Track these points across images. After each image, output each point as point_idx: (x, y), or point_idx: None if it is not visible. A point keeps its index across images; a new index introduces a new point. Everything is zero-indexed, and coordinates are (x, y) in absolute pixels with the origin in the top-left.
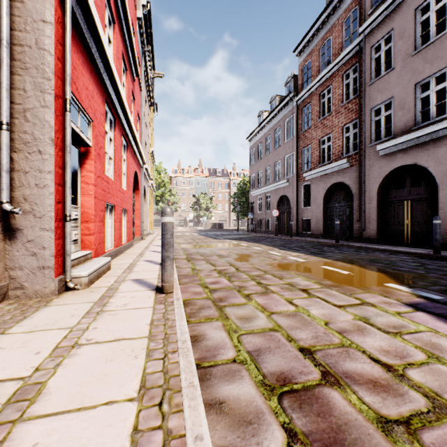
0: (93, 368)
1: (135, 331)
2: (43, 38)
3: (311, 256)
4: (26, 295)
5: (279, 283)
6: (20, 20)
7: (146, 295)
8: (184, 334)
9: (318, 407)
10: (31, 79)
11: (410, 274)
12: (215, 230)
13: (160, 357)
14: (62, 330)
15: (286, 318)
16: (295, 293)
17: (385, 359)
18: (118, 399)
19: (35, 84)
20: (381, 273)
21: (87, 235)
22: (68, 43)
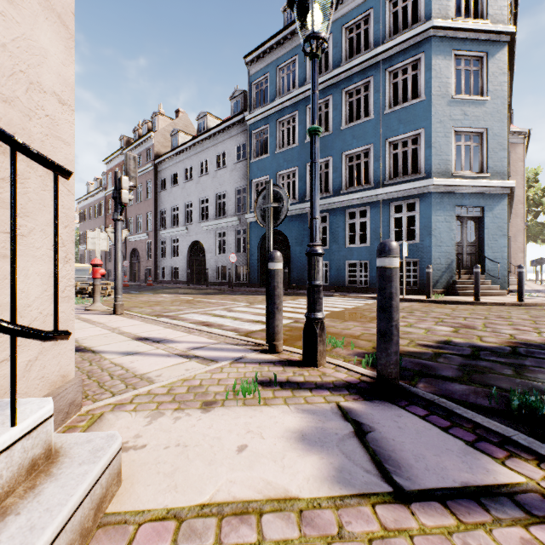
0: None
1: None
2: None
3: None
4: None
5: None
6: None
7: None
8: None
9: None
10: None
11: None
12: None
13: None
14: None
15: None
16: None
17: None
18: None
19: None
20: None
21: None
22: None
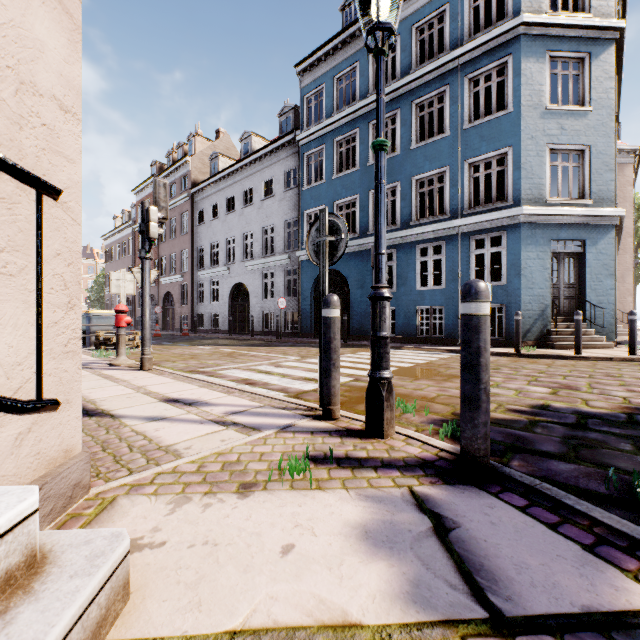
0: None
1: None
2: None
3: None
4: None
5: None
6: None
7: None
8: None
9: None
10: None
11: None
12: None
13: None
14: None
15: None
16: None
17: None
18: None
19: None
20: None
21: None
22: None
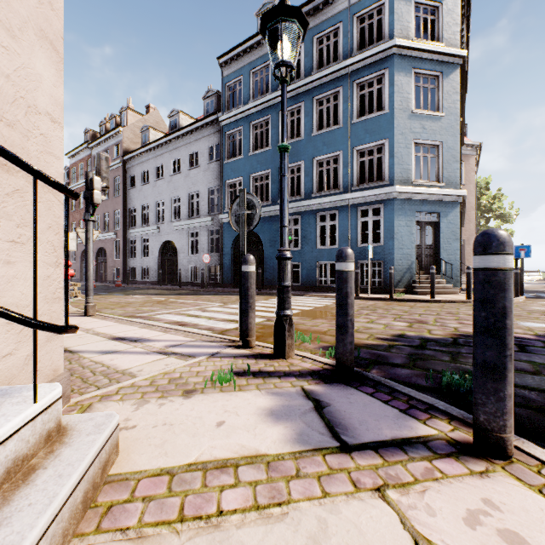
0: None
1: None
2: None
3: None
4: None
5: None
6: None
7: None
8: None
9: None
10: None
11: None
12: None
13: None
14: None
15: None
16: None
17: None
18: None
19: None
20: None
21: None
22: None
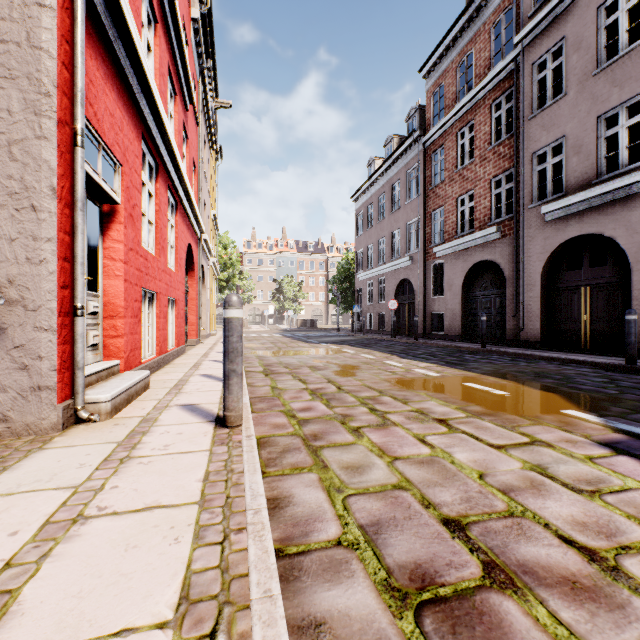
0: (104, 562)
1: (179, 492)
2: (39, 30)
3: (447, 368)
4: (11, 432)
5: (402, 409)
6: (2, 2)
7: (200, 430)
8: (258, 499)
9: (483, 632)
10: (20, 95)
11: (597, 396)
12: (306, 329)
13: (216, 541)
14: (61, 491)
15: (418, 466)
16: (428, 426)
17: (583, 538)
18: (139, 624)
19: (27, 102)
20: (554, 394)
21: (113, 338)
22: (80, 41)
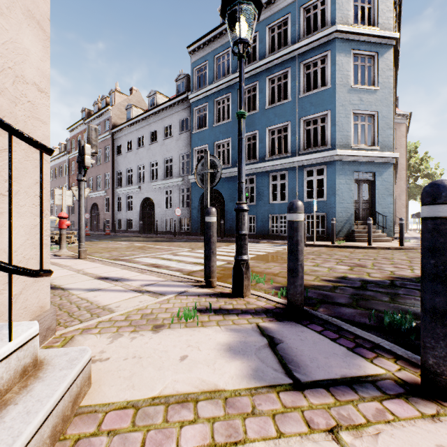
0: None
1: None
2: None
3: None
4: None
5: None
6: None
7: None
8: None
9: None
10: None
11: None
12: None
13: None
14: None
15: None
16: None
17: None
18: None
19: None
20: None
21: None
22: None
